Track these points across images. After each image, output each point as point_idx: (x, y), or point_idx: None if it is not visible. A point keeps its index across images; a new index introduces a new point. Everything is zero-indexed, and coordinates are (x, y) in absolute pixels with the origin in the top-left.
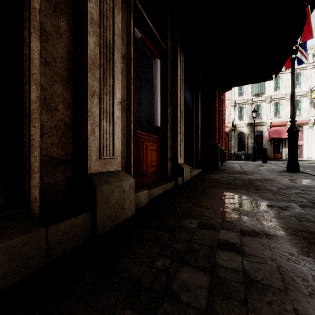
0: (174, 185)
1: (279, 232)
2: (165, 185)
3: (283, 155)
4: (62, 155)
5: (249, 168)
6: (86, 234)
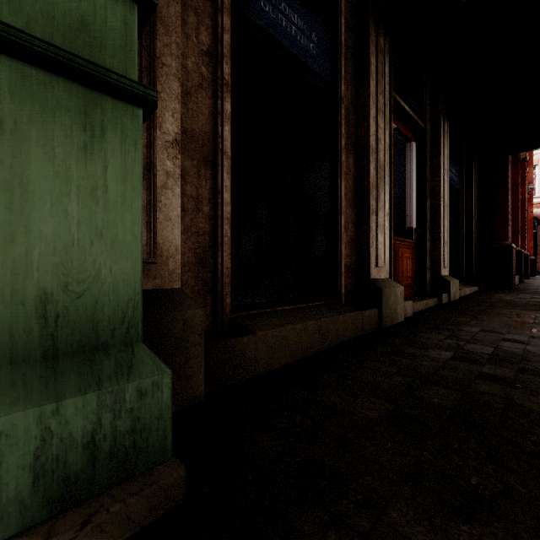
0: (437, 303)
1: None
2: (426, 300)
3: None
4: (350, 264)
5: None
6: (376, 324)
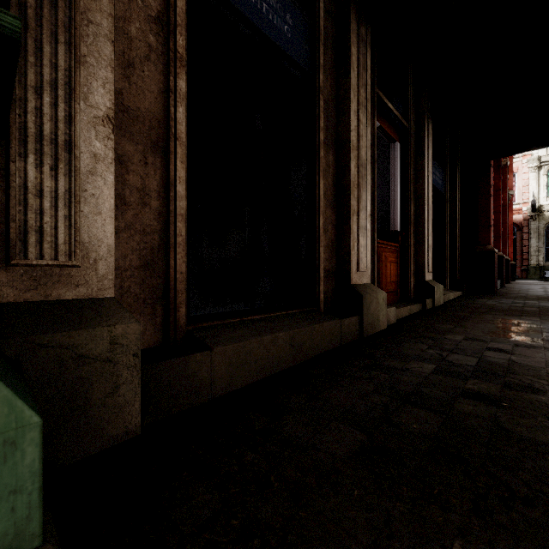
0: (421, 309)
1: None
2: (410, 306)
3: None
4: (330, 268)
5: None
6: (356, 333)
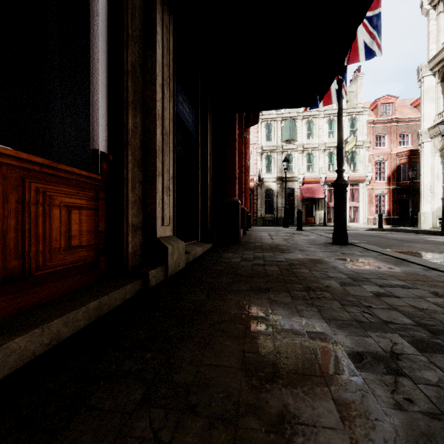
0: (141, 288)
1: None
2: (100, 299)
3: (316, 220)
4: None
5: (283, 238)
6: None
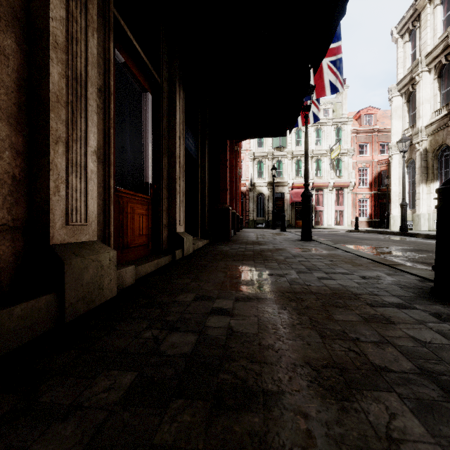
0: (171, 260)
1: (270, 295)
2: (158, 260)
3: None
4: (9, 221)
5: (265, 237)
6: (50, 321)
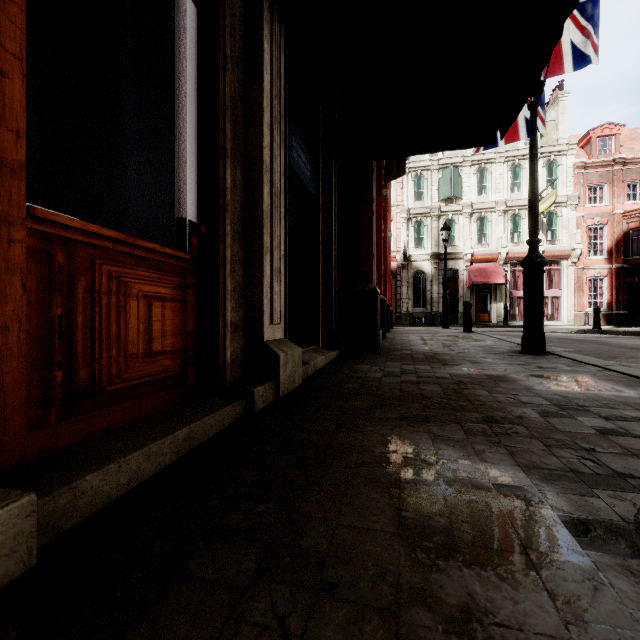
0: (244, 413)
1: None
2: (191, 426)
3: (492, 317)
4: None
5: (443, 344)
6: None
